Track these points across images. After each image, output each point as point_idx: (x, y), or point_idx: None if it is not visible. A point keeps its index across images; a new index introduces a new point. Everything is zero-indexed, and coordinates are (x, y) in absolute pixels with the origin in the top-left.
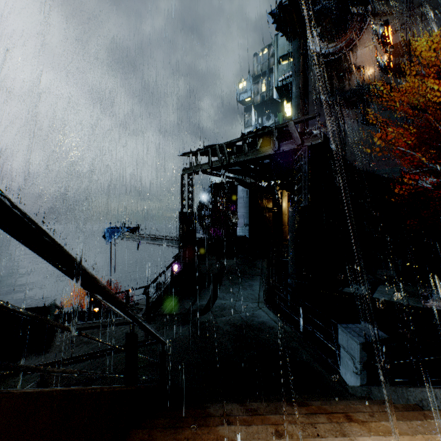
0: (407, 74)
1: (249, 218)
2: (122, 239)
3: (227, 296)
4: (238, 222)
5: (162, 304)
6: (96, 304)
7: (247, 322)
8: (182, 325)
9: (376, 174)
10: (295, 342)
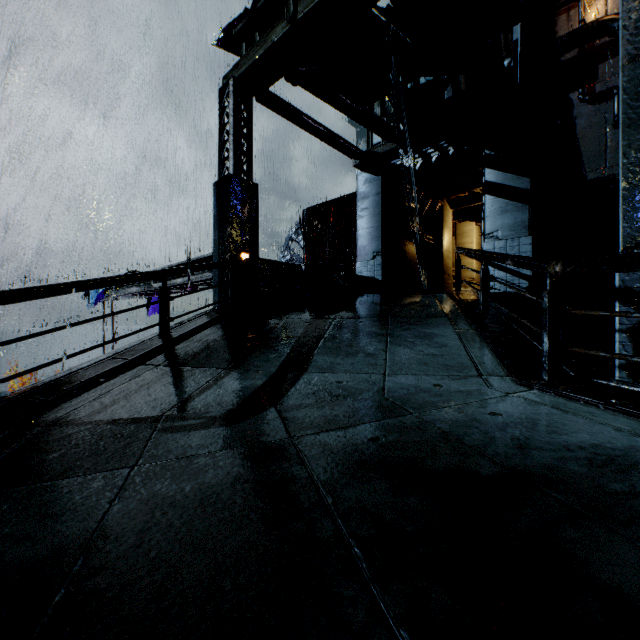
0: None
1: (382, 239)
2: (115, 294)
3: (344, 363)
4: (358, 250)
5: (84, 387)
6: None
7: (498, 457)
8: (79, 475)
9: None
10: None
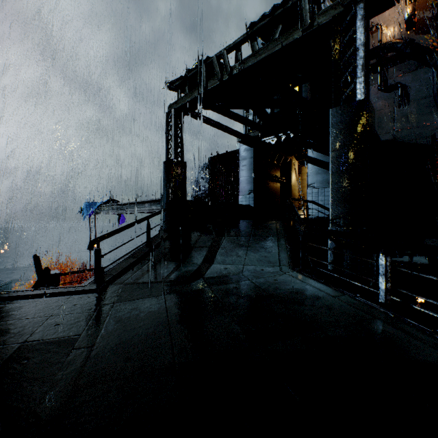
0: (433, 29)
1: (254, 183)
2: (100, 212)
3: (228, 260)
4: (241, 189)
5: (127, 270)
6: (51, 284)
7: (268, 291)
8: (150, 297)
9: (400, 141)
10: (380, 322)
